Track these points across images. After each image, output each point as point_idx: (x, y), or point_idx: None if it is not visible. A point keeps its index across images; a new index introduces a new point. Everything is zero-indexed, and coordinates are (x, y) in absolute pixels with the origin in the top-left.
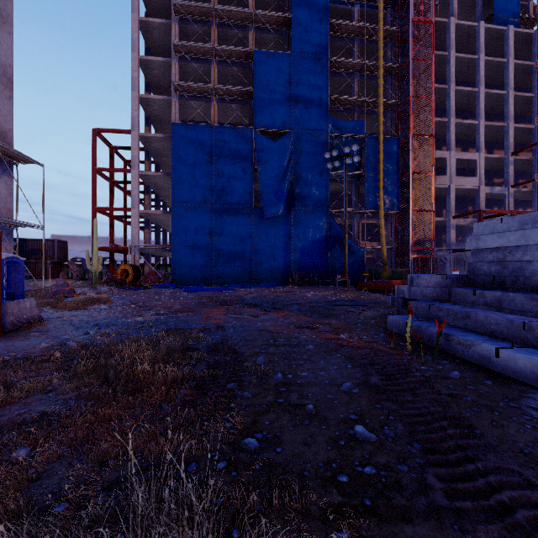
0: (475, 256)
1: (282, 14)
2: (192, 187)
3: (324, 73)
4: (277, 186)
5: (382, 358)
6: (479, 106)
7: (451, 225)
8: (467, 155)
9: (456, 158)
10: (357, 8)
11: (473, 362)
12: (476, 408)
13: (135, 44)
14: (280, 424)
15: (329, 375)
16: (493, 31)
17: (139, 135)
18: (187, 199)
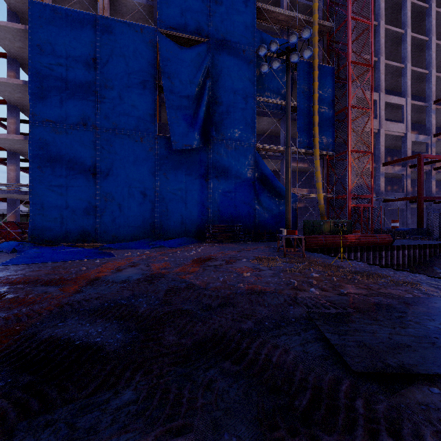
0: None
1: None
2: (63, 100)
3: None
4: (190, 109)
5: None
6: (406, 48)
7: (381, 173)
8: (395, 99)
9: (385, 101)
10: None
11: None
12: None
13: None
14: None
15: None
16: None
17: None
18: (55, 117)
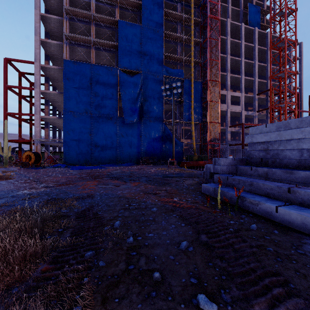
0: (250, 147)
1: (136, 1)
2: (77, 102)
3: (161, 40)
4: (133, 104)
5: (205, 216)
6: (241, 68)
7: (228, 131)
8: (236, 94)
9: (231, 95)
10: (179, 5)
11: (260, 215)
12: (279, 258)
13: (37, 4)
14: (129, 300)
15: (170, 234)
16: (248, 29)
17: (40, 66)
18: (74, 110)
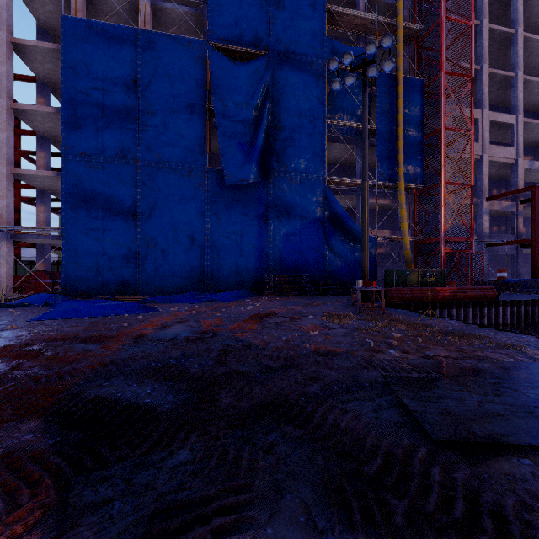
0: None
1: None
2: (99, 130)
3: None
4: (246, 136)
5: None
6: (517, 52)
7: (484, 210)
8: (503, 117)
9: (490, 120)
10: None
11: None
12: None
13: None
14: None
15: None
16: None
17: (10, 42)
18: (90, 149)
